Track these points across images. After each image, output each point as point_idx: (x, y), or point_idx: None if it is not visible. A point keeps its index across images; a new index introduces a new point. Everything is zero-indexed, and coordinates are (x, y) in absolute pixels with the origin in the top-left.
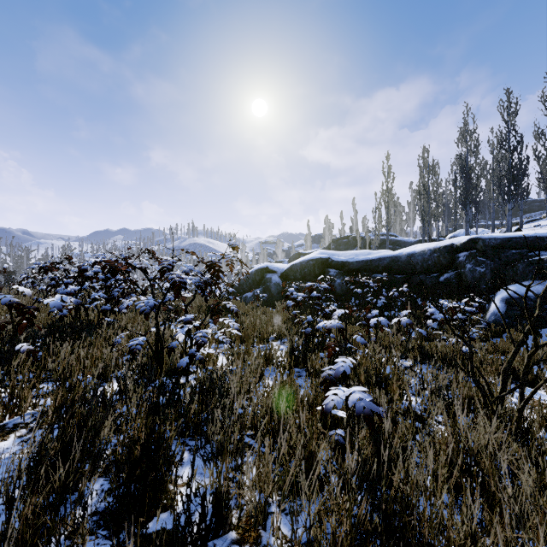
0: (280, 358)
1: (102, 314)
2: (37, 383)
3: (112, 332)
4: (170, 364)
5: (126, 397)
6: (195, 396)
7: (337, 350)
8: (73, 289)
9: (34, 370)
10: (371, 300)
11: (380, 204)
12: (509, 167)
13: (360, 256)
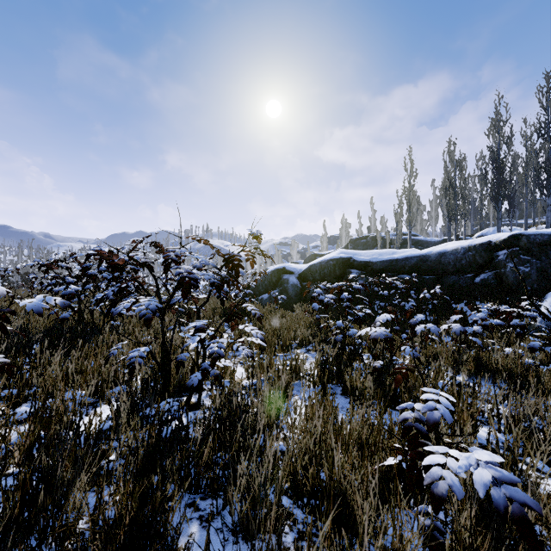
0: (307, 370)
1: (107, 317)
2: (16, 403)
3: (115, 338)
4: (178, 382)
5: (117, 430)
6: (208, 428)
7: (380, 364)
8: (74, 289)
9: (2, 392)
10: (398, 303)
11: (402, 202)
12: (549, 157)
13: (384, 256)
